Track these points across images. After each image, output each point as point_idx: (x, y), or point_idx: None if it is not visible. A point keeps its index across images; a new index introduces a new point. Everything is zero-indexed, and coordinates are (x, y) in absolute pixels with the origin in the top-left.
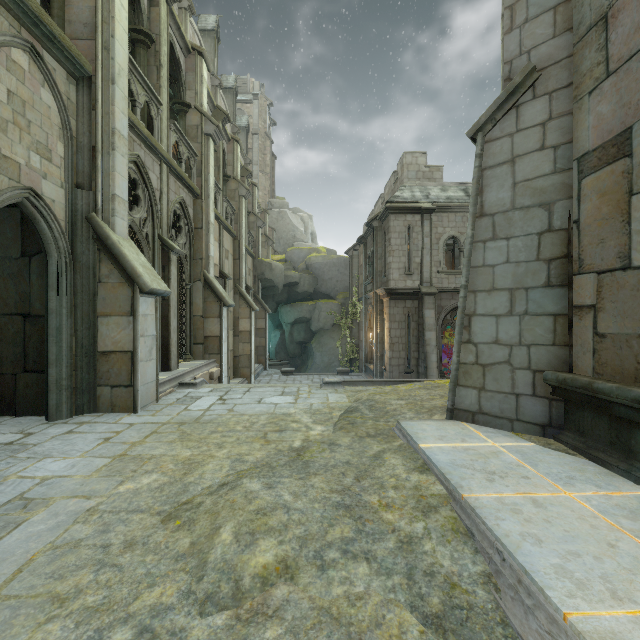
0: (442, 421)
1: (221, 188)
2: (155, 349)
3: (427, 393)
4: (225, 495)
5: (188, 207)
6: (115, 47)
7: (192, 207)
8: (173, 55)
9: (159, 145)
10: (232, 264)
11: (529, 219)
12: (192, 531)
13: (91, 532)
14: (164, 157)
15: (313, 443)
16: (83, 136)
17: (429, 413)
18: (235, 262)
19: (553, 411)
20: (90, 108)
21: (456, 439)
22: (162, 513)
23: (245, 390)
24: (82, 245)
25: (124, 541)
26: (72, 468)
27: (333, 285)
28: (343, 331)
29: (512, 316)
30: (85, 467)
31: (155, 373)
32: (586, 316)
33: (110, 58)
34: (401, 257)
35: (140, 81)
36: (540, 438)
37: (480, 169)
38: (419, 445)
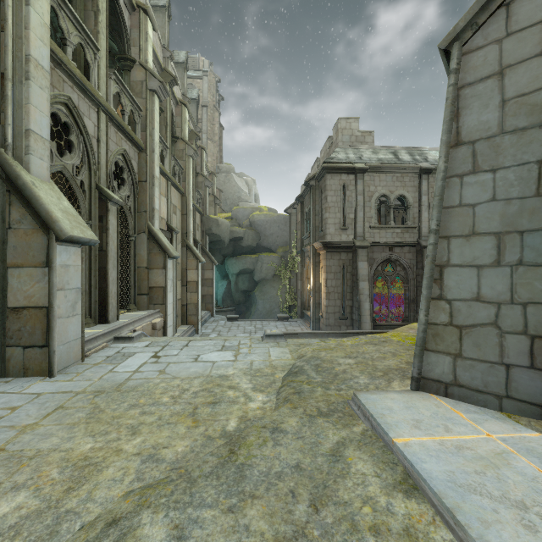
0: (407, 393)
1: (168, 146)
2: (80, 303)
3: (376, 350)
4: None
5: (132, 160)
6: None
7: (136, 160)
8: (116, 9)
9: (95, 91)
10: (180, 219)
11: (525, 144)
12: None
13: None
14: (102, 104)
15: (251, 429)
16: None
17: (386, 378)
18: (183, 217)
19: None
20: None
21: (437, 426)
22: None
23: (183, 344)
24: None
25: None
26: None
27: (274, 240)
28: (283, 281)
29: (500, 267)
30: None
31: (80, 329)
32: None
33: None
34: (337, 213)
35: (71, 19)
36: None
37: (456, 87)
38: (393, 440)
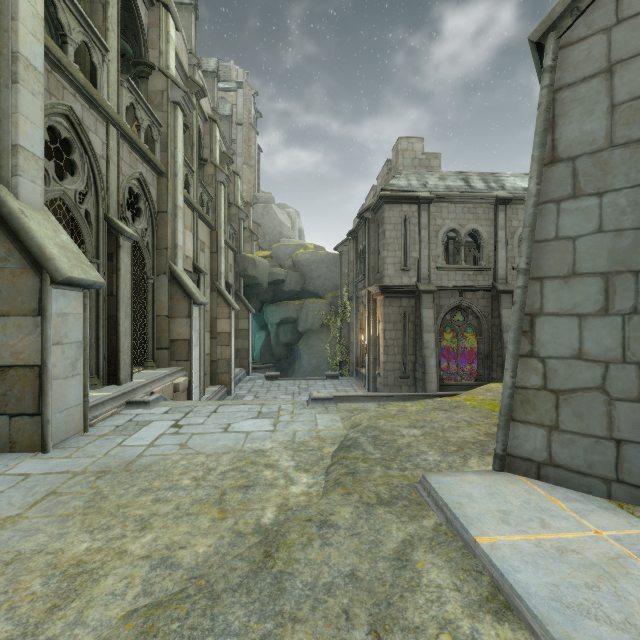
0: (489, 474)
1: (194, 170)
2: (83, 360)
3: (447, 417)
4: None
5: (149, 186)
6: None
7: (155, 187)
8: (130, 3)
9: (104, 100)
10: (209, 258)
11: None
12: None
13: None
14: (112, 117)
15: (293, 522)
16: None
17: (461, 454)
18: (212, 256)
19: None
20: None
21: (530, 520)
22: None
23: (211, 410)
24: None
25: None
26: None
27: (321, 283)
28: (332, 332)
29: (608, 316)
30: None
31: (83, 393)
32: None
33: None
34: (397, 251)
35: (73, 11)
36: None
37: (551, 90)
38: (476, 540)
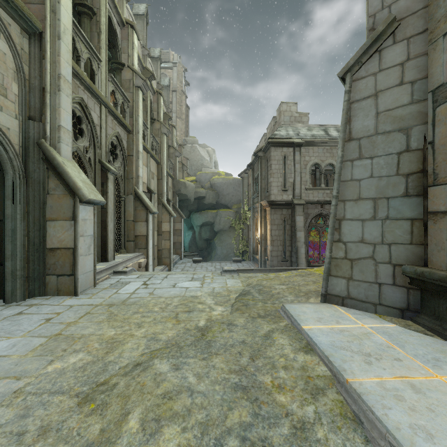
0: (318, 304)
1: (148, 127)
2: (93, 246)
3: (302, 279)
4: (137, 377)
5: (122, 140)
6: (61, 11)
7: (126, 140)
8: (111, 26)
9: (99, 91)
10: (157, 183)
11: (390, 142)
12: (103, 416)
13: (12, 417)
14: (103, 101)
15: (215, 323)
16: (34, 79)
17: (306, 296)
18: (159, 181)
19: (410, 298)
20: (40, 57)
21: (331, 321)
22: (80, 395)
23: (164, 276)
24: (34, 165)
25: (40, 427)
26: (12, 348)
27: (230, 198)
28: (237, 231)
29: (375, 220)
30: (24, 346)
31: (93, 264)
32: (440, 220)
33: (56, 19)
34: (279, 178)
35: (83, 41)
36: (400, 320)
37: (349, 102)
38: (302, 327)
